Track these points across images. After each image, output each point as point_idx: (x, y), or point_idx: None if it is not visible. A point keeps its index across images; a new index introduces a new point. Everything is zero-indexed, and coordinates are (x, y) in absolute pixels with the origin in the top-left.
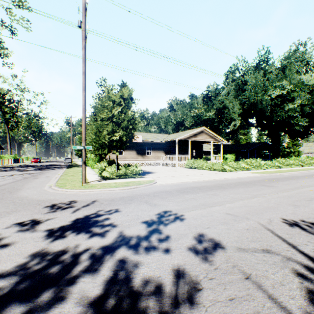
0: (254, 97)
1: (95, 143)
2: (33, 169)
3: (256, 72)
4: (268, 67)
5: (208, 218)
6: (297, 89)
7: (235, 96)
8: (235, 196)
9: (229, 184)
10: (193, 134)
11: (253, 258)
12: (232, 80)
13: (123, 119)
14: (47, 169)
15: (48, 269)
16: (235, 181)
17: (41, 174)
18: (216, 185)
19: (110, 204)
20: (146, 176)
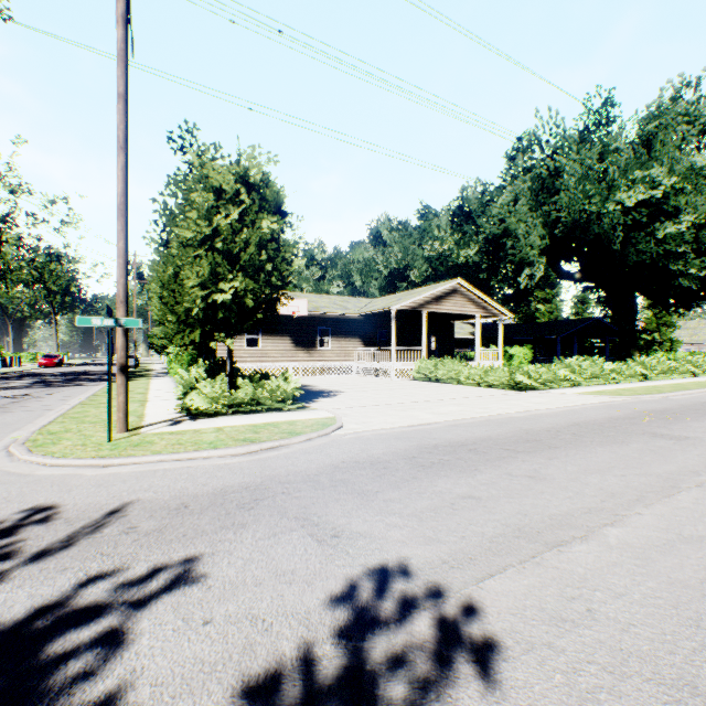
0: (582, 207)
1: (170, 313)
2: (23, 384)
3: (586, 147)
4: (610, 138)
5: (586, 641)
6: (688, 185)
7: (531, 208)
8: (607, 484)
9: (555, 432)
10: (433, 296)
11: None
12: (524, 169)
13: (246, 243)
14: (62, 383)
15: None
16: (564, 420)
17: (30, 399)
18: (520, 436)
19: (161, 536)
20: (316, 404)
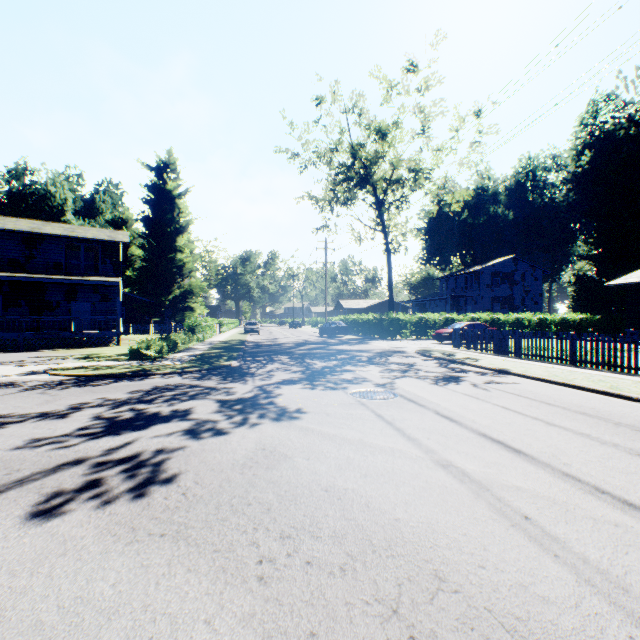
0: None
1: None
2: None
3: None
4: None
5: None
6: None
7: None
8: None
9: None
10: None
11: (64, 392)
12: None
13: None
14: None
15: (188, 398)
16: None
17: None
18: None
19: (6, 464)
20: None
